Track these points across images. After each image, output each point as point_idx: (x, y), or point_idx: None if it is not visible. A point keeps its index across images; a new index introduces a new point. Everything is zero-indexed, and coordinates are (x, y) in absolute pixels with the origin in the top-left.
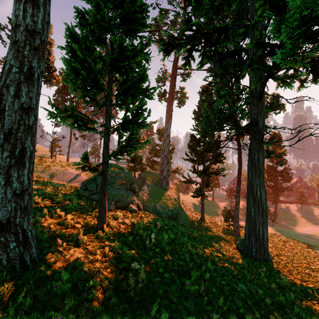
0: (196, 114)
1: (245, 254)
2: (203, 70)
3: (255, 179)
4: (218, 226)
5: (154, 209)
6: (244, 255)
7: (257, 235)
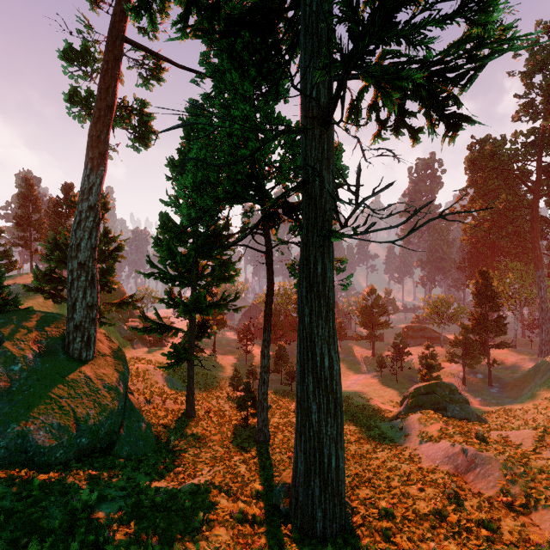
0: (176, 167)
1: (299, 530)
2: (193, 71)
3: (320, 324)
4: (225, 422)
5: (19, 446)
6: (298, 542)
7: (326, 471)
